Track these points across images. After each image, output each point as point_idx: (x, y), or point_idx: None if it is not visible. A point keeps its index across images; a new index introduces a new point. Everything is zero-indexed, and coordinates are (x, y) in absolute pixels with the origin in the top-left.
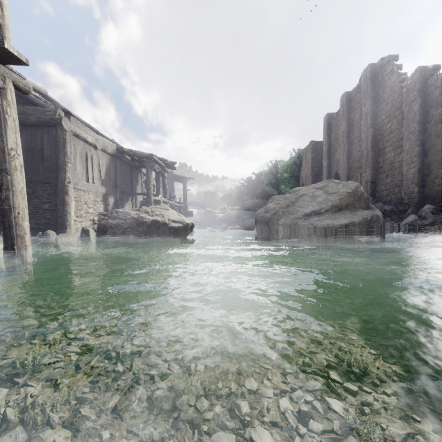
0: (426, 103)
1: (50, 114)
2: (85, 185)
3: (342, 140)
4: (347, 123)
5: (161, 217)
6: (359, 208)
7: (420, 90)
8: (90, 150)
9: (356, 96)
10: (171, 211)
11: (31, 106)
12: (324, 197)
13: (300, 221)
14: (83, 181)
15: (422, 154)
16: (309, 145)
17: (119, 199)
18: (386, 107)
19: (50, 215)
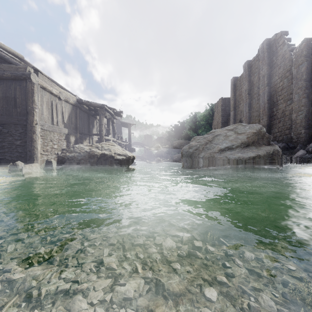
0: (311, 66)
1: (21, 71)
2: (51, 127)
3: (244, 96)
4: (248, 83)
5: (108, 151)
6: (262, 145)
7: (306, 55)
8: (55, 100)
9: (255, 63)
10: (117, 147)
11: (6, 64)
12: (235, 136)
13: (216, 154)
14: (48, 124)
15: (308, 104)
16: (219, 100)
17: (78, 139)
18: (279, 70)
19: (21, 150)
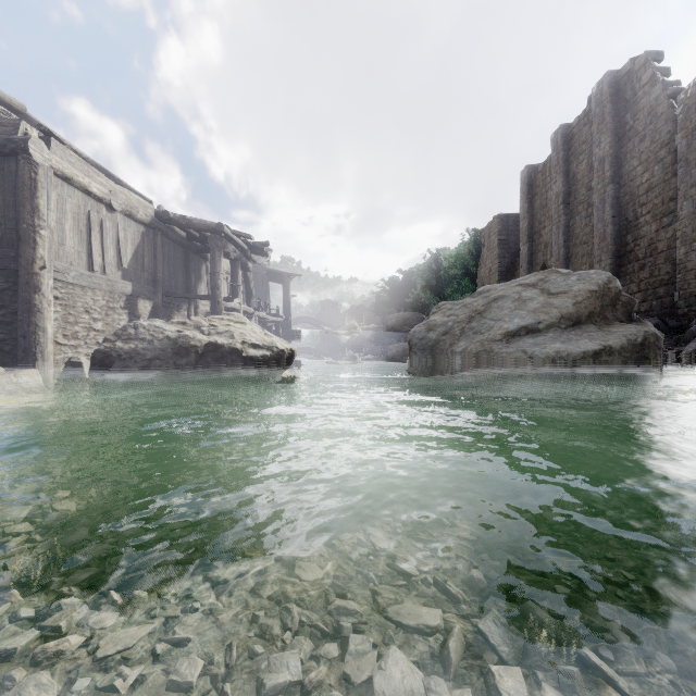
0: None
1: (5, 132)
2: (86, 276)
3: (555, 208)
4: (565, 179)
5: (227, 338)
6: (614, 321)
7: None
8: (99, 211)
9: (580, 131)
10: (250, 326)
11: None
12: (543, 301)
13: (497, 346)
14: (80, 269)
15: None
16: (494, 221)
17: (161, 307)
18: (640, 144)
19: (2, 334)
